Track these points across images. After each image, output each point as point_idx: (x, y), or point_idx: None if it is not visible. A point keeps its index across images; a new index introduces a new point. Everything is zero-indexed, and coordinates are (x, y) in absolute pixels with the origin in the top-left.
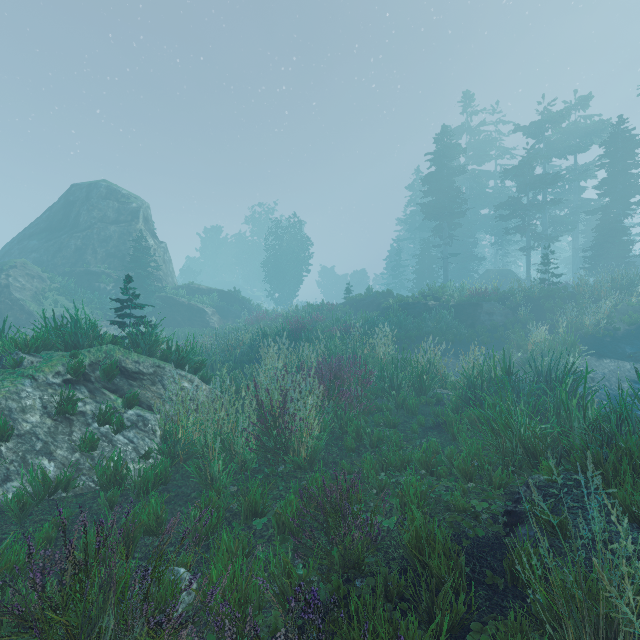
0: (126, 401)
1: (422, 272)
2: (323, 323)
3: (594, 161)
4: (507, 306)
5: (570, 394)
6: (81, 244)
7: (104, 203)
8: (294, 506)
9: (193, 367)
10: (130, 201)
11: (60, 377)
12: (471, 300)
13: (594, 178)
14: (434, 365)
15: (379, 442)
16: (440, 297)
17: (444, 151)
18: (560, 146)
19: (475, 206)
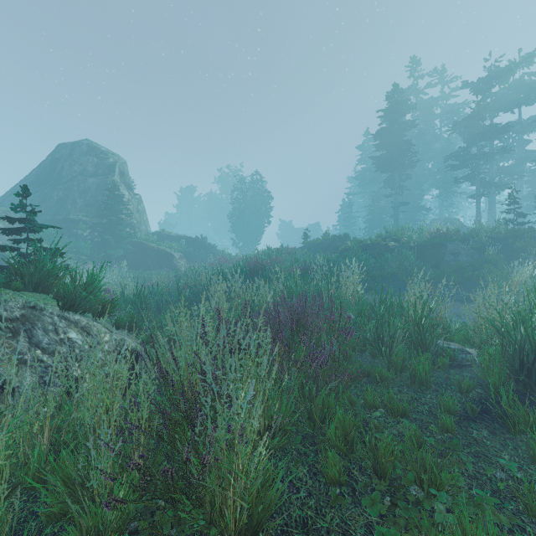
0: None
1: (373, 221)
2: (282, 264)
3: None
4: (471, 247)
5: None
6: (63, 195)
7: (84, 159)
8: None
9: (93, 308)
10: (108, 157)
11: None
12: (432, 241)
13: None
14: (429, 307)
15: (394, 466)
16: (399, 239)
17: (395, 107)
18: (507, 100)
19: (421, 162)
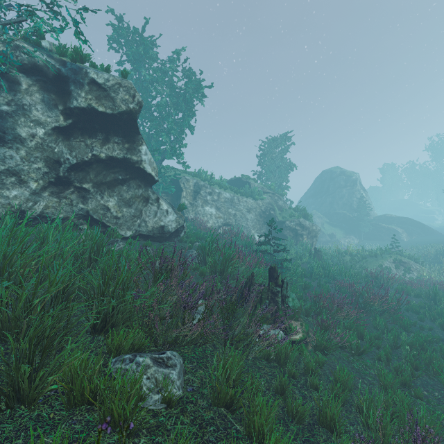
0: (407, 268)
1: None
2: None
3: None
4: None
5: None
6: (331, 200)
7: (339, 179)
8: None
9: (420, 263)
10: (351, 176)
11: (391, 261)
12: None
13: None
14: None
15: None
16: None
17: None
18: None
19: None
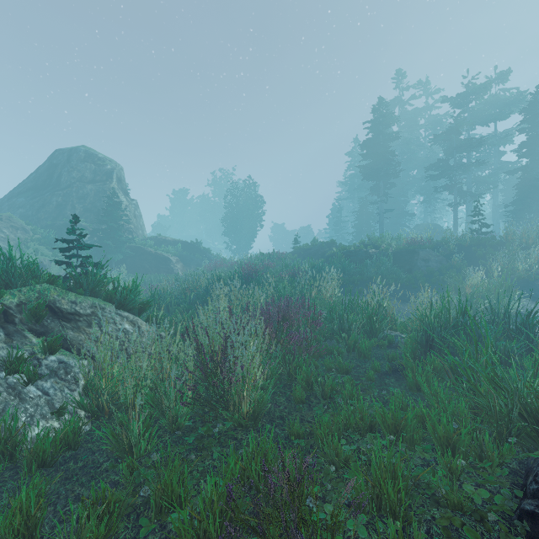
0: (47, 345)
1: (360, 226)
2: (273, 269)
3: (512, 128)
4: (441, 253)
5: (530, 337)
6: (62, 201)
7: (82, 165)
8: (217, 516)
9: (136, 308)
10: (105, 163)
11: None
12: (408, 248)
13: (512, 143)
14: (383, 306)
15: (332, 392)
16: (379, 246)
17: (380, 120)
18: (483, 115)
19: (406, 169)
